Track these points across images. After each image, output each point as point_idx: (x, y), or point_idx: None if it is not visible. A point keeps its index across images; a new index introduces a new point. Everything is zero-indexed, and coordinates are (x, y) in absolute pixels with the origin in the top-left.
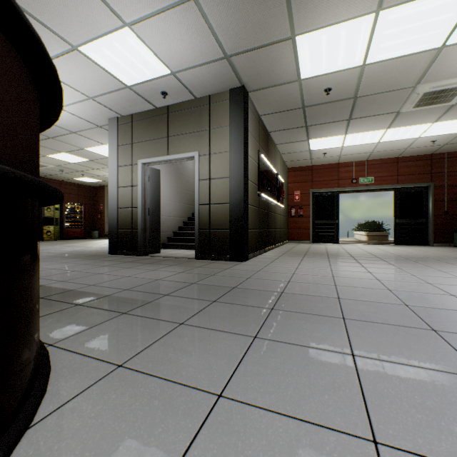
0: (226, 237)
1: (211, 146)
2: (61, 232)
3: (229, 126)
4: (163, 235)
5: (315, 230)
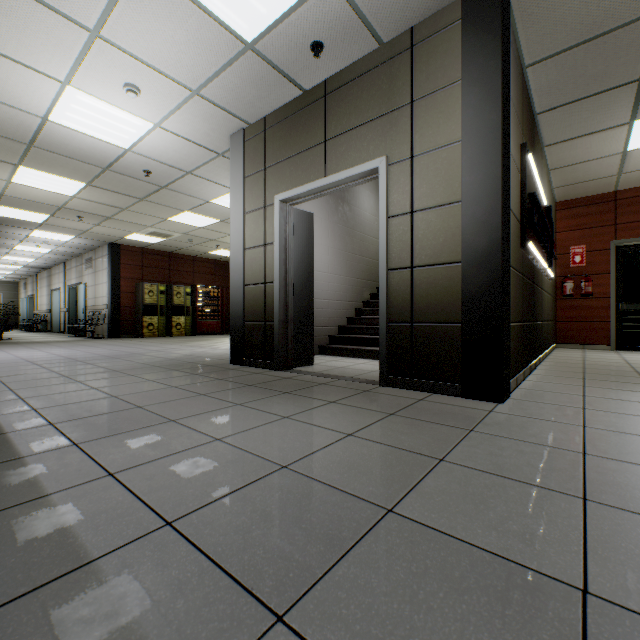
0: (453, 340)
1: (414, 139)
2: (193, 325)
3: (461, 79)
4: (320, 332)
5: (621, 323)
